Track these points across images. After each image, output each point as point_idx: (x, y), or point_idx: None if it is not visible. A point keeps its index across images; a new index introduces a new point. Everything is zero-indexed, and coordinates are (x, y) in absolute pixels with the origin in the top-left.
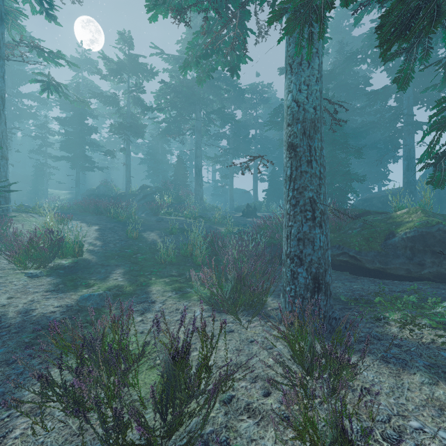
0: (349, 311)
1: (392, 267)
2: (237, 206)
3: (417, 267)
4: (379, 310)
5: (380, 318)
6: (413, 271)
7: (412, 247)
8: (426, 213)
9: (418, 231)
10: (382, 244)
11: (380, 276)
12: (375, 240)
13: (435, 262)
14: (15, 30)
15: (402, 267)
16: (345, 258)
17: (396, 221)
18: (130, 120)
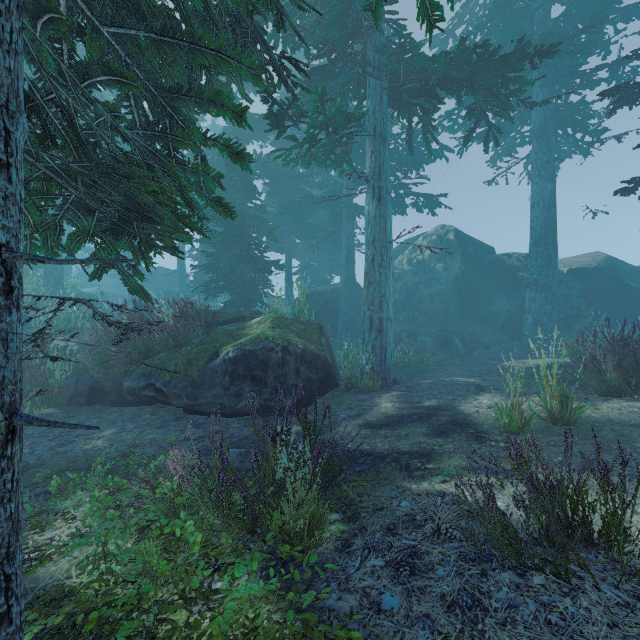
0: (36, 501)
1: (203, 403)
2: None
3: (233, 400)
4: (66, 494)
5: (53, 510)
6: (228, 405)
7: (233, 372)
8: (277, 323)
9: (242, 349)
10: (202, 369)
11: (210, 413)
12: (197, 363)
13: (254, 391)
14: None
15: (215, 402)
16: (152, 392)
17: (242, 334)
18: None
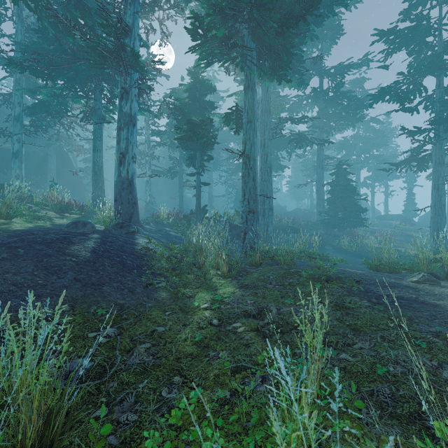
0: None
1: None
2: (377, 216)
3: None
4: None
5: None
6: None
7: None
8: None
9: None
10: None
11: None
12: None
13: None
14: (309, 146)
15: None
16: None
17: None
18: (307, 163)
